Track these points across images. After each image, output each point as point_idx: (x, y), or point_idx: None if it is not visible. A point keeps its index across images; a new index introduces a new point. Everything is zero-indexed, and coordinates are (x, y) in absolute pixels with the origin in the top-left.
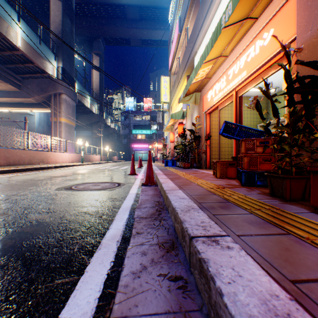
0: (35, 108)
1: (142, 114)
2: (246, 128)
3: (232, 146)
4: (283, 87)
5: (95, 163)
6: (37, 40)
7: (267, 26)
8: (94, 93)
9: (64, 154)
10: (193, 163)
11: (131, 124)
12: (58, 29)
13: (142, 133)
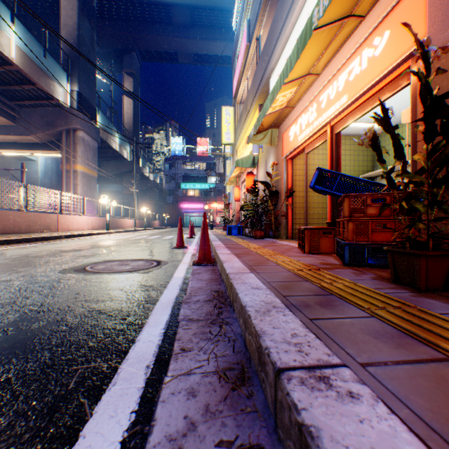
0: (38, 150)
1: (195, 160)
2: (351, 179)
3: (324, 206)
4: (403, 119)
5: (127, 231)
6: (40, 51)
7: (379, 26)
8: (126, 130)
9: (80, 217)
10: (267, 231)
11: (180, 175)
12: (72, 35)
13: (195, 188)
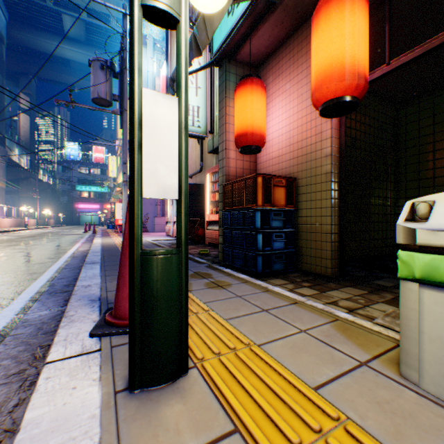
0: None
1: (91, 166)
2: None
3: None
4: None
5: (38, 228)
6: None
7: None
8: (24, 143)
9: (6, 219)
10: None
11: (75, 178)
12: None
13: (92, 191)
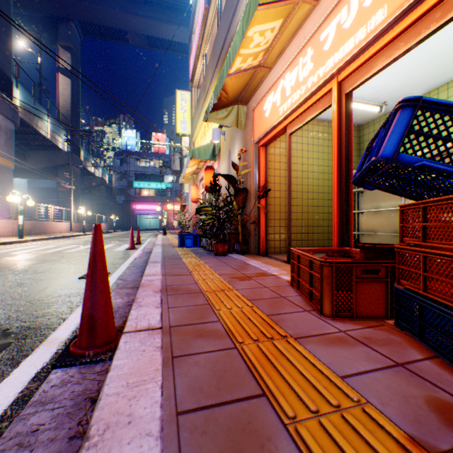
0: None
1: (150, 157)
2: None
3: (304, 210)
4: None
5: (53, 238)
6: None
7: None
8: (61, 114)
9: None
10: (233, 243)
11: (132, 172)
12: None
13: (151, 188)
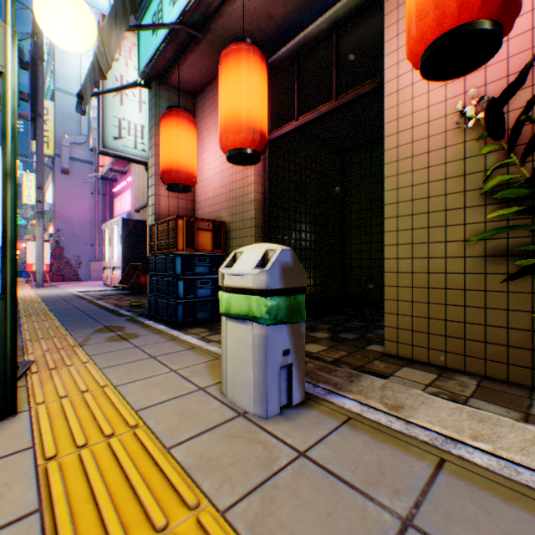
0: None
1: None
2: None
3: None
4: None
5: None
6: None
7: None
8: None
9: None
10: None
11: None
12: None
13: None
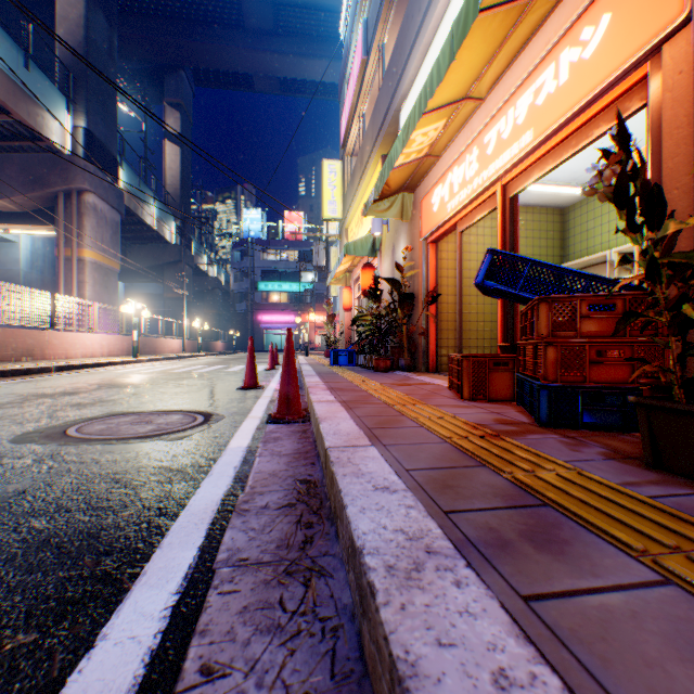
0: (17, 225)
1: (281, 246)
2: (549, 269)
3: (486, 319)
4: None
5: (168, 358)
6: (19, 58)
7: (591, 8)
8: (168, 196)
9: (88, 336)
10: (396, 359)
11: (257, 269)
12: (75, 35)
13: (282, 291)
